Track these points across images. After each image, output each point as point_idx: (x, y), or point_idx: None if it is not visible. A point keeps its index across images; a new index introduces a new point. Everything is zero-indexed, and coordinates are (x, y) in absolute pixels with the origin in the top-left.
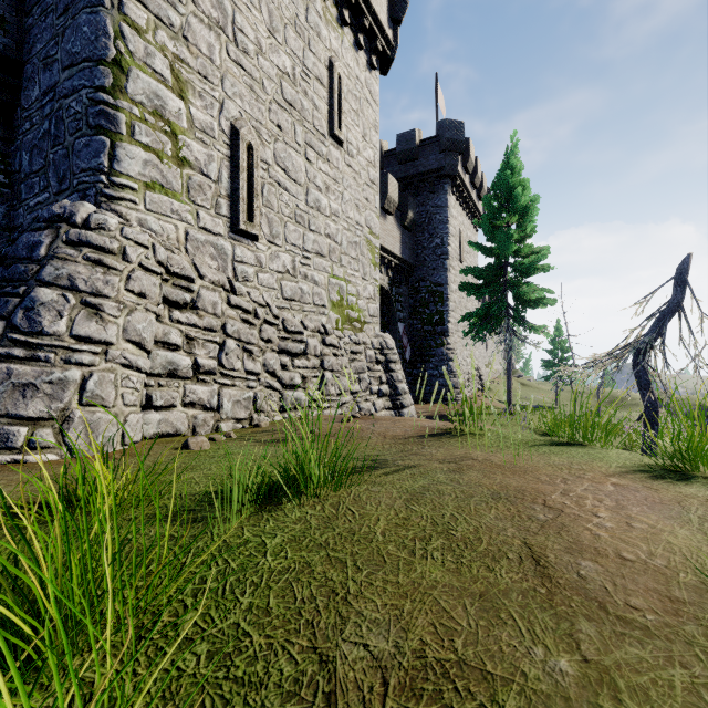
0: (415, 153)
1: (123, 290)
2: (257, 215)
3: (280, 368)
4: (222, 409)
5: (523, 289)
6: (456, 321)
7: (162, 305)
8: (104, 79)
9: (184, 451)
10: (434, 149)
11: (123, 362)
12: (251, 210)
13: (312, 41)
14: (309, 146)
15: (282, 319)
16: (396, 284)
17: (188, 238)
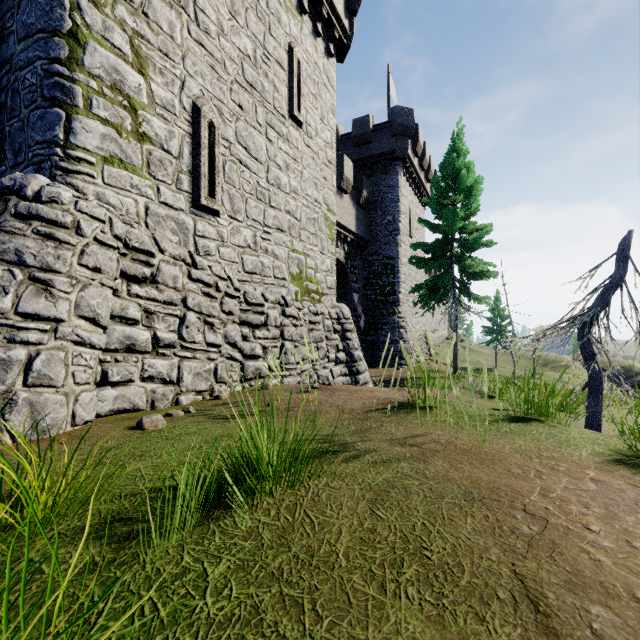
0: (369, 137)
1: (76, 265)
2: (218, 191)
3: (241, 340)
4: (182, 382)
5: (469, 263)
6: (406, 291)
7: (119, 280)
8: (59, 50)
9: (137, 432)
10: (386, 134)
11: (74, 339)
12: (213, 186)
13: (272, 26)
14: (269, 126)
15: (243, 291)
16: (351, 258)
17: (148, 212)
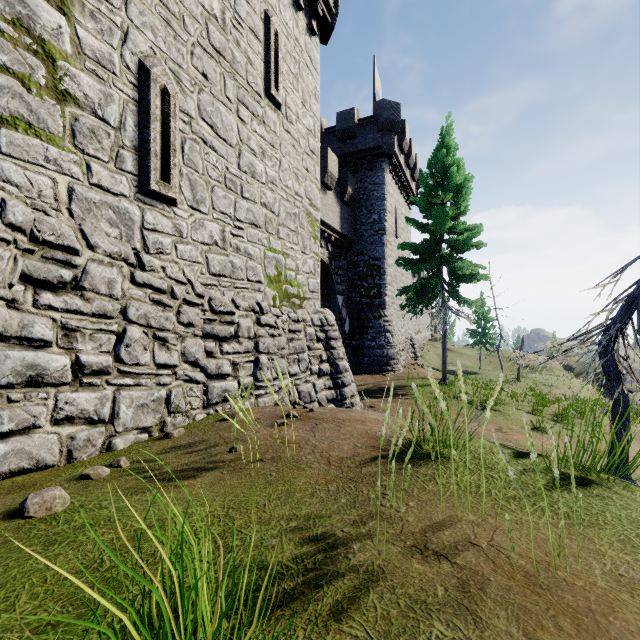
0: (354, 131)
1: None
2: (174, 174)
3: (205, 356)
4: (118, 420)
5: (459, 264)
6: (392, 294)
7: (19, 286)
8: None
9: (12, 524)
10: (372, 128)
11: None
12: (167, 168)
13: None
14: (241, 103)
15: (209, 297)
16: (336, 258)
17: (73, 196)
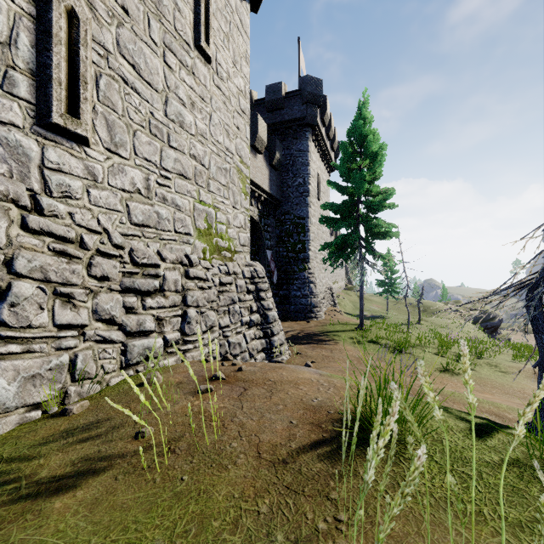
0: (281, 103)
1: None
2: (85, 109)
3: (123, 312)
4: None
5: (375, 223)
6: (315, 249)
7: None
8: None
9: None
10: (297, 101)
11: None
12: (75, 101)
13: None
14: (168, 49)
15: (130, 248)
16: (265, 216)
17: None
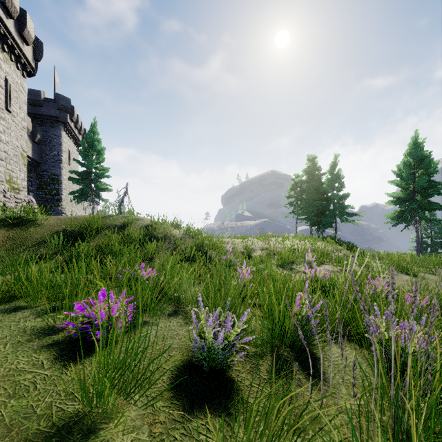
0: (41, 103)
1: None
2: None
3: None
4: None
5: (98, 184)
6: (66, 194)
7: None
8: None
9: None
10: (53, 106)
11: None
12: None
13: None
14: None
15: None
16: (28, 171)
17: None
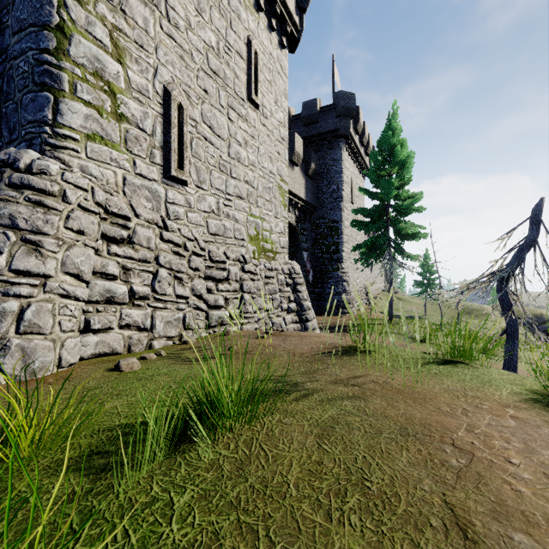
0: (316, 117)
1: (62, 228)
2: (186, 164)
3: (206, 292)
4: (155, 329)
5: (402, 225)
6: (348, 250)
7: (100, 241)
8: (48, 42)
9: (115, 373)
10: (331, 115)
11: (61, 292)
12: (181, 160)
13: (233, 22)
14: (230, 108)
15: (208, 250)
16: (301, 221)
17: (126, 182)
